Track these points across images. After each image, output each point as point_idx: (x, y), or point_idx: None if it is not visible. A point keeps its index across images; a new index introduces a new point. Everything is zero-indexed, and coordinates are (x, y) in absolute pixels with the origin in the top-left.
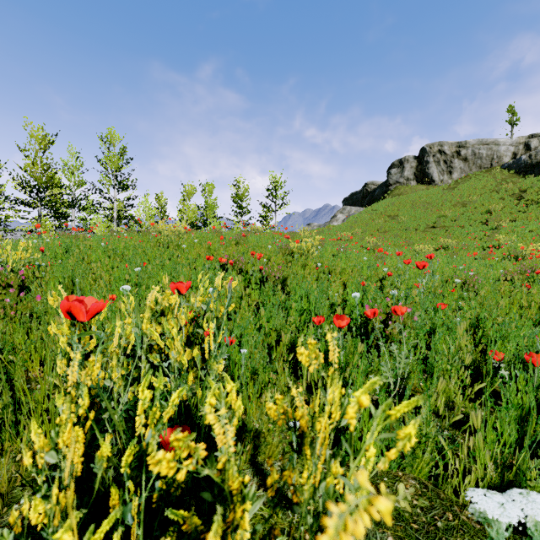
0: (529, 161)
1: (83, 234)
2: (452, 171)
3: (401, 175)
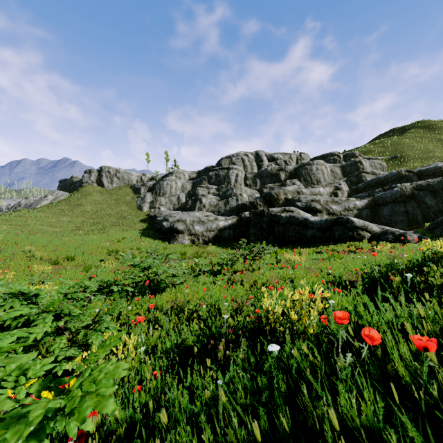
0: (137, 187)
1: None
2: (113, 183)
3: (89, 178)
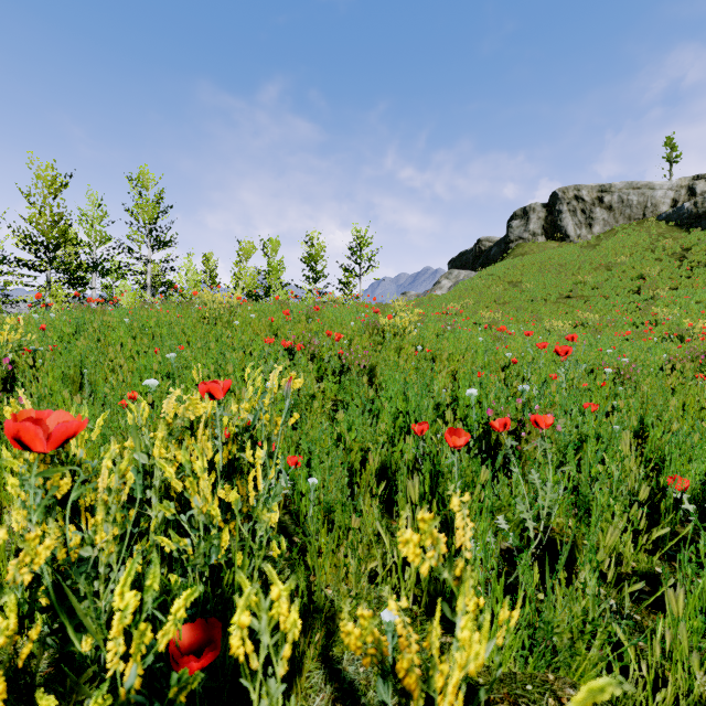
0: (694, 210)
1: (103, 307)
2: (593, 224)
3: (525, 228)
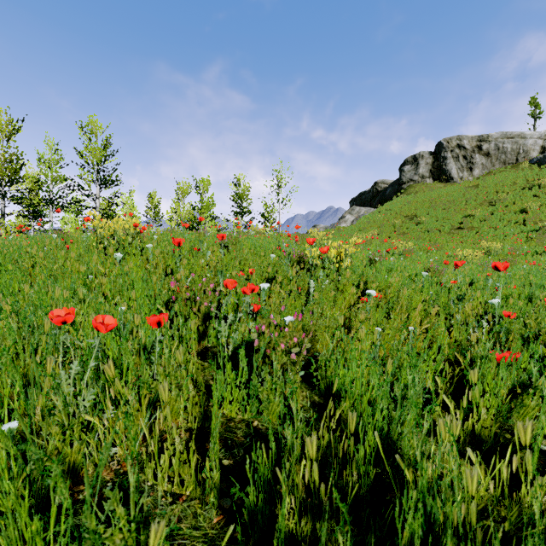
0: None
1: None
2: (473, 167)
3: (415, 172)
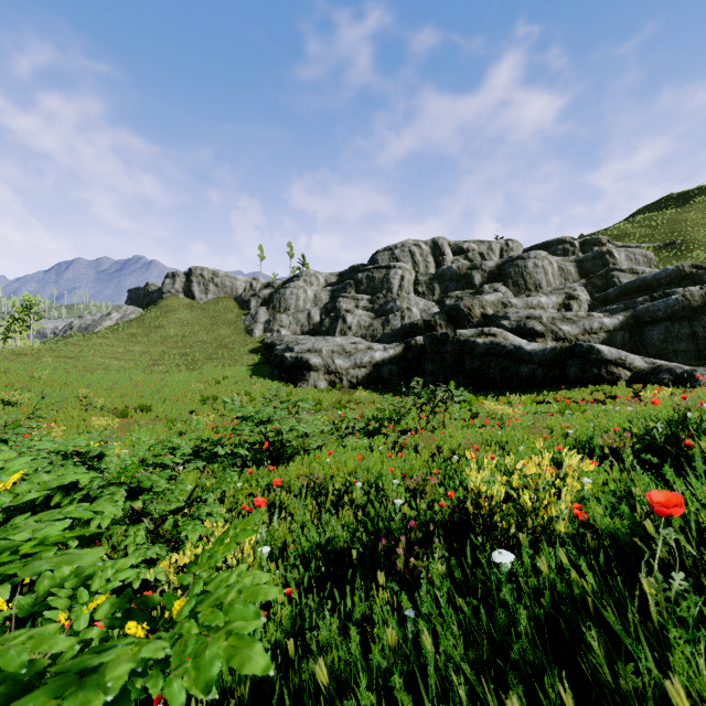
0: (244, 298)
1: None
2: (208, 293)
3: (173, 286)
